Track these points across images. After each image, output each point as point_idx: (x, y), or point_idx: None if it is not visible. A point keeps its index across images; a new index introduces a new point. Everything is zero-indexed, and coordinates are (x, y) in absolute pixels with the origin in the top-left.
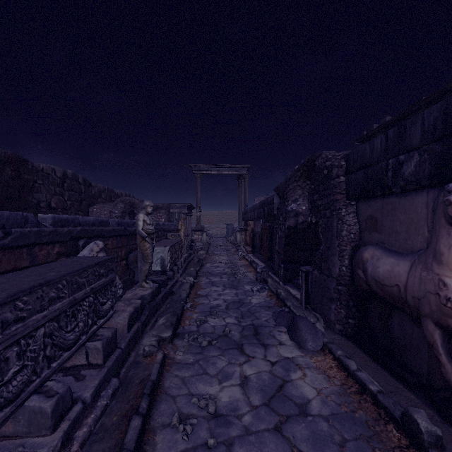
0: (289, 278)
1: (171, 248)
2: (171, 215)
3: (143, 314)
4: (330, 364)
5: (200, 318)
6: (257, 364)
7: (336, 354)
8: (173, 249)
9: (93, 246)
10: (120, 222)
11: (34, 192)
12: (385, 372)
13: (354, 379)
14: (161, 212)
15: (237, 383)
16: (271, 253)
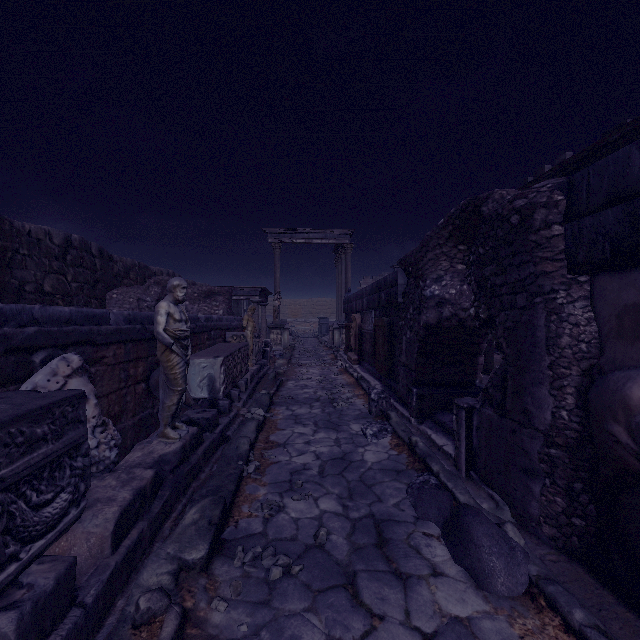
0: (426, 412)
1: (228, 360)
2: (238, 304)
3: (158, 498)
4: None
5: (272, 498)
6: None
7: (571, 618)
8: (230, 361)
9: (58, 366)
10: (133, 316)
11: (15, 268)
12: None
13: None
14: (218, 299)
15: None
16: (391, 366)
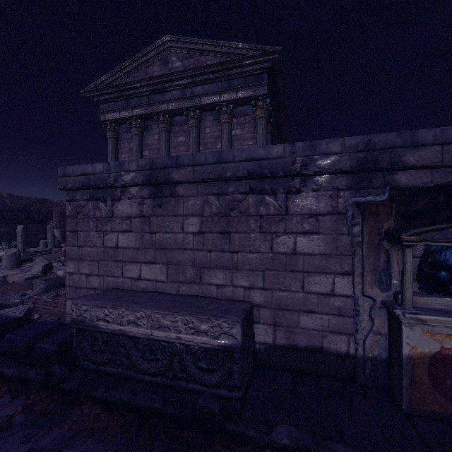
0: None
1: None
2: None
3: None
4: None
5: None
6: None
7: None
8: None
9: None
10: None
11: None
12: None
13: None
14: None
15: None
16: None
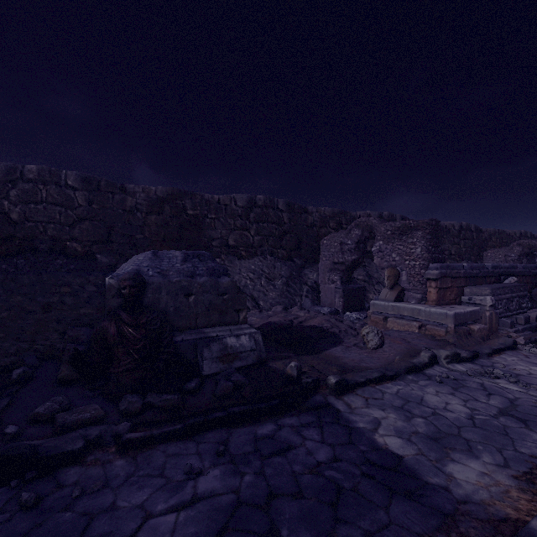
0: None
1: None
2: None
3: None
4: None
5: None
6: None
7: None
8: None
9: (510, 279)
10: (525, 266)
11: (441, 244)
12: None
13: None
14: None
15: None
16: None
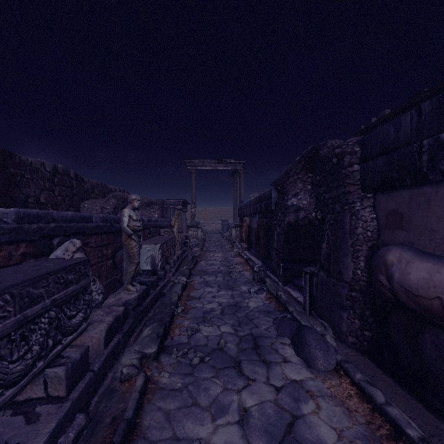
0: (288, 278)
1: (163, 246)
2: (166, 211)
3: (126, 323)
4: (348, 391)
5: (192, 326)
6: (259, 390)
7: (355, 378)
8: (164, 247)
9: (68, 246)
10: (105, 217)
11: (22, 187)
12: (418, 403)
13: (383, 416)
14: (154, 207)
15: (235, 420)
16: (268, 251)
